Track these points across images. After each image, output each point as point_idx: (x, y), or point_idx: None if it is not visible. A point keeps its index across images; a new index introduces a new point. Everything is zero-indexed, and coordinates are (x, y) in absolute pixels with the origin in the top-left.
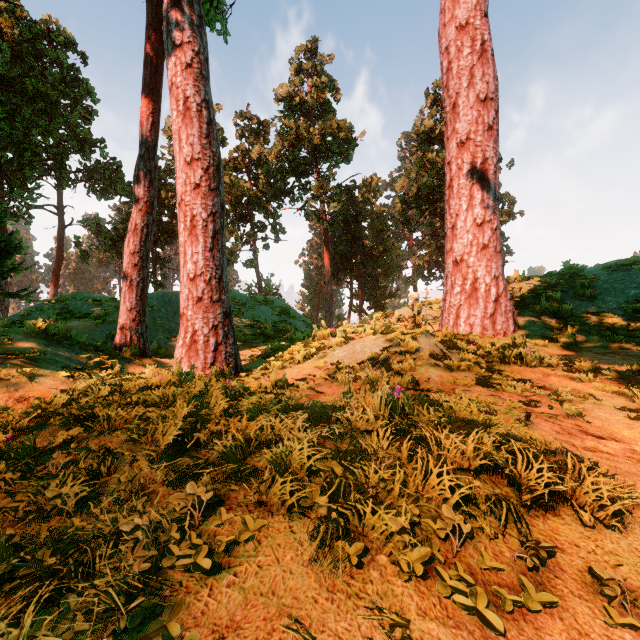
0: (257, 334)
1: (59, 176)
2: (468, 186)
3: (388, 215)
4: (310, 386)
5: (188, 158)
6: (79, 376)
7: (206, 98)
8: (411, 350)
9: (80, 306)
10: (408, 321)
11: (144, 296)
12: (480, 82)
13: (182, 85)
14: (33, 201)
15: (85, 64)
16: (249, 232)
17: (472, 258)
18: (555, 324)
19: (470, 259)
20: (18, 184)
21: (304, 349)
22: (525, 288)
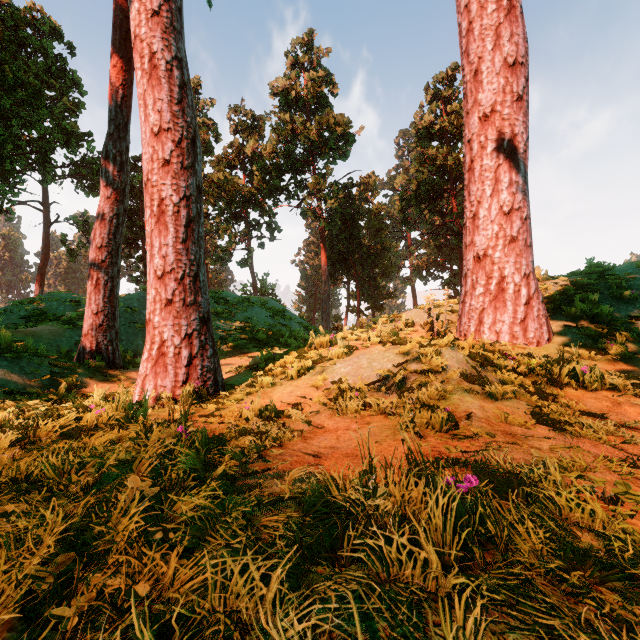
0: (248, 338)
1: (44, 171)
2: (493, 167)
3: (386, 214)
4: (305, 414)
5: (155, 128)
6: None
7: (178, 55)
8: (436, 369)
9: (56, 307)
10: (423, 328)
11: (114, 297)
12: (508, 43)
13: (147, 37)
14: (15, 196)
15: (72, 55)
16: (243, 230)
17: (498, 253)
18: (597, 331)
19: (495, 254)
20: None
21: (299, 360)
22: (551, 288)
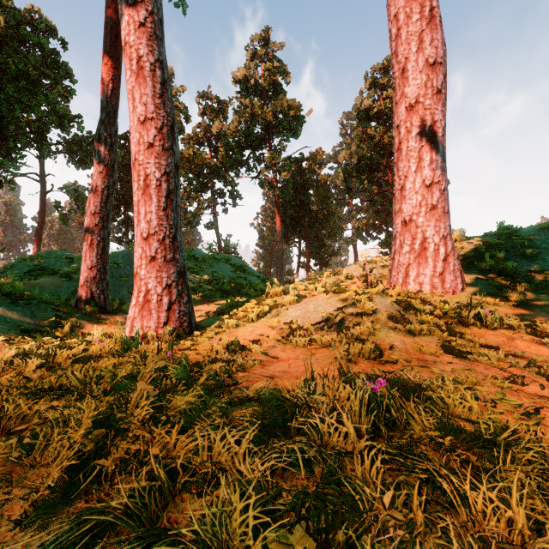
0: (215, 289)
1: (41, 147)
2: (417, 148)
3: (331, 184)
4: (263, 348)
5: (141, 117)
6: (21, 340)
7: (160, 58)
8: (368, 312)
9: (53, 263)
10: (360, 280)
11: (105, 255)
12: (429, 47)
13: (135, 44)
14: (16, 169)
15: (65, 49)
16: (210, 198)
17: (421, 218)
18: (502, 283)
19: (419, 219)
20: (3, 154)
21: (258, 306)
22: (466, 247)
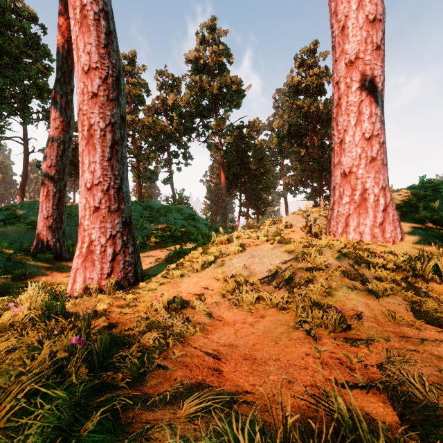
0: (167, 236)
1: (23, 115)
2: (357, 103)
3: (266, 147)
4: (207, 305)
5: (85, 67)
6: None
7: (105, 9)
8: (320, 266)
9: (26, 213)
10: (303, 230)
11: (61, 205)
12: (369, 4)
13: None
14: (2, 133)
15: (44, 33)
16: (166, 158)
17: (361, 170)
18: (440, 232)
19: (359, 171)
20: None
21: (203, 255)
22: (396, 199)
